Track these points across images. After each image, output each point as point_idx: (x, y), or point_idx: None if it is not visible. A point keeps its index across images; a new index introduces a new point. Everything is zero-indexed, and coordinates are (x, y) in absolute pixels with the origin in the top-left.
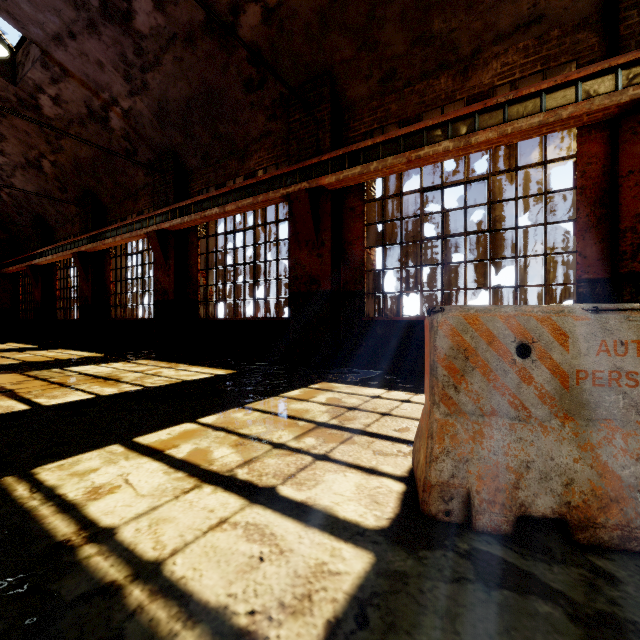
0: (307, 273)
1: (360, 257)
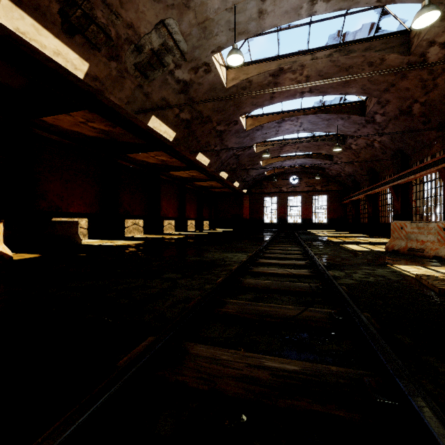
0: None
1: None
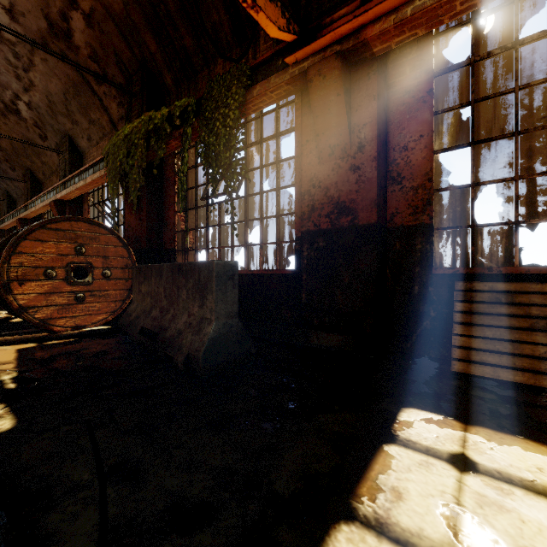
0: None
1: None
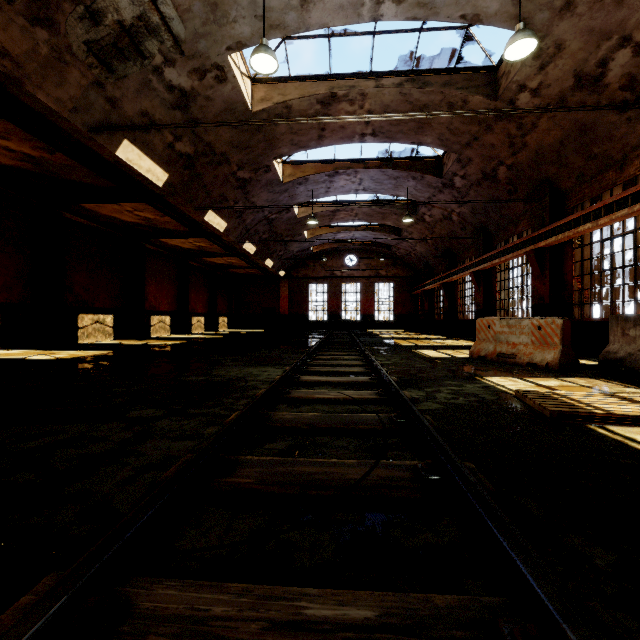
0: (538, 294)
1: (570, 282)
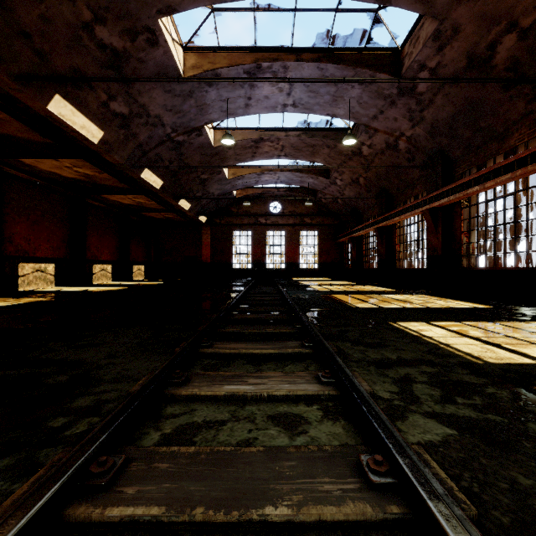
0: None
1: None
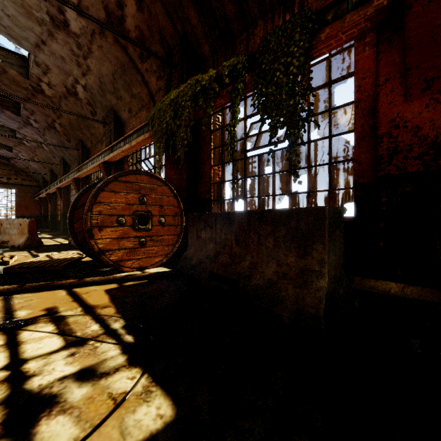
0: None
1: None
